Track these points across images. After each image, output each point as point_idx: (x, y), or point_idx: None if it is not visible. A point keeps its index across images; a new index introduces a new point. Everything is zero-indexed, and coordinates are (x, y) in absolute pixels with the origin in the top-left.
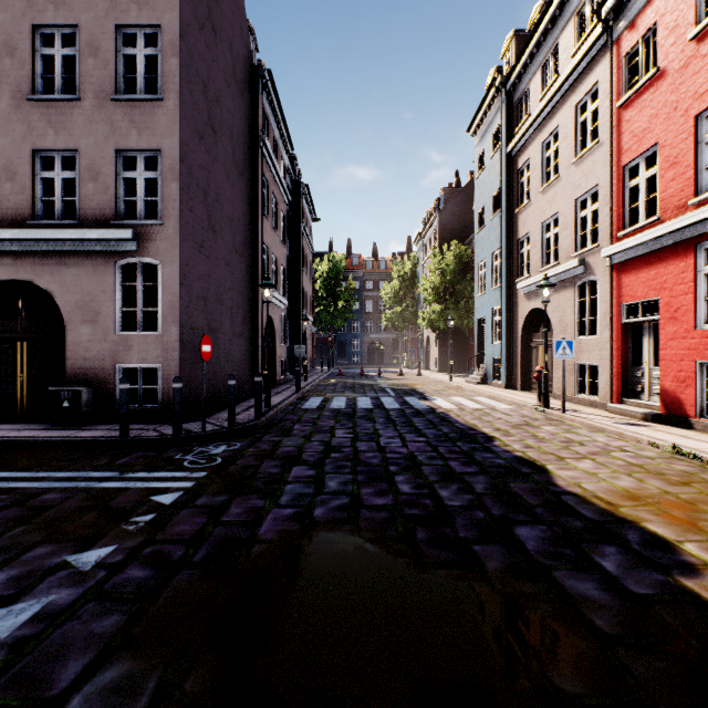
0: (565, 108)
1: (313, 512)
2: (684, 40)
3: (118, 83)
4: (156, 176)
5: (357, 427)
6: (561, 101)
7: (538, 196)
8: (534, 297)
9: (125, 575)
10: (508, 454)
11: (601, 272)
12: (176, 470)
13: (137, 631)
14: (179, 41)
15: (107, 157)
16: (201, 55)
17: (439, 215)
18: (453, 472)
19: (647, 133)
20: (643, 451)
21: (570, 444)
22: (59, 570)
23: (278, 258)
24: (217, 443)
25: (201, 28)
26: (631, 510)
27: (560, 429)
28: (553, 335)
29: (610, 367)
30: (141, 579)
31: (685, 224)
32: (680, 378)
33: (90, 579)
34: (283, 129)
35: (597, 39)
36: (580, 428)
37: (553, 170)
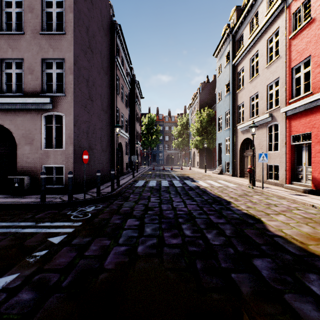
0: (262, 41)
1: (137, 249)
2: None
3: (43, 26)
4: (62, 72)
5: (161, 196)
6: (259, 38)
7: (248, 84)
8: (246, 132)
9: (17, 298)
10: (239, 211)
11: (280, 120)
12: (66, 221)
13: None
14: (73, 5)
15: (38, 62)
16: (85, 14)
17: (199, 95)
18: (212, 223)
19: (305, 50)
20: (308, 210)
21: (270, 205)
22: None
23: (124, 114)
24: (90, 205)
25: (85, 0)
26: (315, 247)
27: (263, 197)
28: (255, 151)
29: (285, 166)
30: (26, 301)
31: None
32: None
33: None
34: (126, 54)
35: (279, 6)
36: (272, 197)
37: (255, 72)
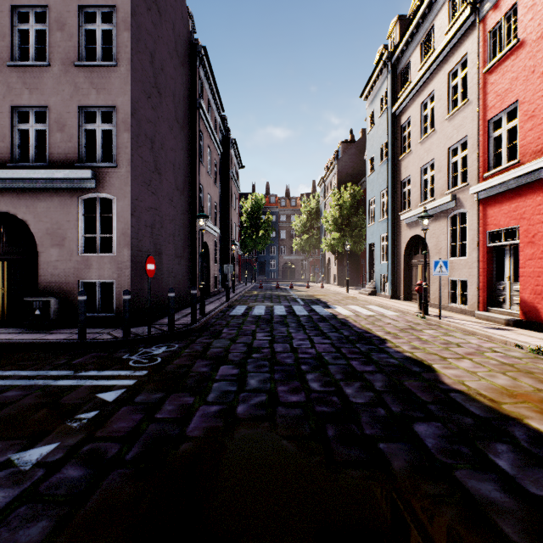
0: (440, 76)
1: (236, 409)
2: (540, 15)
3: (81, 52)
4: (111, 127)
5: (274, 331)
6: (436, 70)
7: (417, 146)
8: (414, 226)
9: (61, 475)
10: (399, 354)
11: (469, 206)
12: (122, 369)
13: (61, 540)
14: (130, 18)
15: (72, 112)
16: (149, 31)
17: (338, 163)
18: (354, 371)
19: (509, 92)
20: (511, 352)
21: (449, 345)
22: (1, 469)
23: (211, 196)
24: (159, 344)
25: (149, 9)
26: (512, 407)
27: (439, 333)
28: (430, 256)
29: (477, 282)
30: (74, 479)
31: (542, 165)
32: (537, 291)
33: (27, 479)
34: (216, 95)
35: (467, 18)
36: (455, 332)
37: (430, 125)
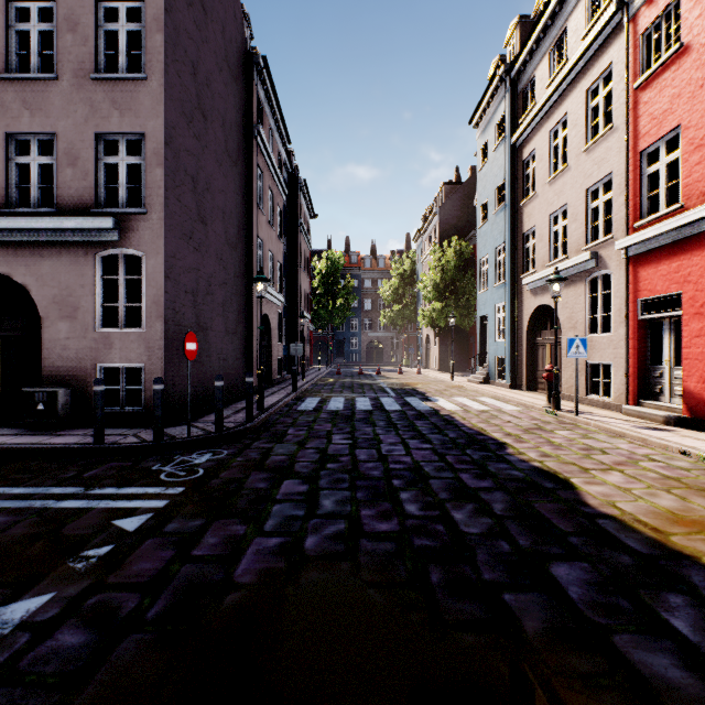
0: (575, 94)
1: (303, 543)
2: None
3: (99, 61)
4: (140, 161)
5: (356, 432)
6: (570, 86)
7: (545, 187)
8: (541, 292)
9: (53, 643)
10: (524, 464)
11: (615, 266)
12: (150, 485)
13: None
14: (164, 15)
15: (87, 141)
16: (190, 34)
17: (439, 211)
18: (465, 488)
19: (668, 114)
20: (674, 461)
21: (591, 451)
22: None
23: (274, 253)
24: (201, 450)
25: (190, 5)
26: (684, 540)
27: (576, 434)
28: (562, 333)
29: (625, 367)
30: (71, 648)
31: None
32: None
33: (4, 648)
34: (280, 121)
35: (612, 17)
36: (597, 433)
37: (561, 160)
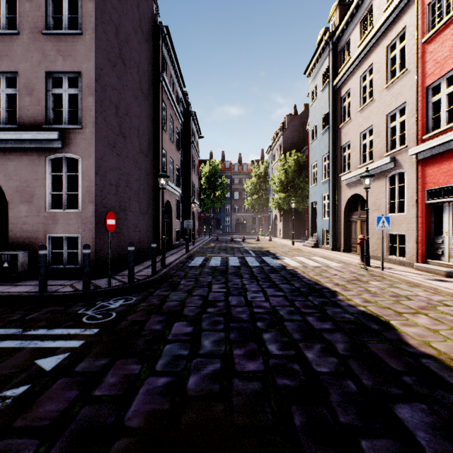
0: (379, 49)
1: (186, 383)
2: None
3: (48, 22)
4: (77, 92)
5: (229, 282)
6: (375, 44)
7: (356, 114)
8: (354, 186)
9: None
10: (353, 308)
11: (408, 166)
12: (73, 327)
13: None
14: None
15: (40, 77)
16: (113, 5)
17: (283, 133)
18: (312, 329)
19: (448, 59)
20: None
21: (399, 298)
22: None
23: (174, 160)
24: (117, 297)
25: None
26: None
27: (385, 284)
28: (369, 213)
29: (416, 236)
30: None
31: None
32: None
33: None
34: (178, 72)
35: None
36: (399, 283)
37: (368, 95)
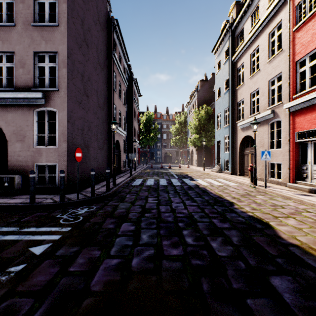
0: (263, 36)
1: (131, 262)
2: None
3: (35, 17)
4: (55, 65)
5: (160, 196)
6: (260, 32)
7: (248, 80)
8: (246, 130)
9: None
10: (244, 214)
11: (283, 116)
12: (53, 226)
13: None
14: None
15: (29, 55)
16: (80, 5)
17: (197, 93)
18: (216, 228)
19: (310, 42)
20: None
21: (276, 207)
22: None
23: (121, 112)
24: (83, 206)
25: None
26: None
27: (267, 197)
28: (256, 148)
29: (288, 165)
30: None
31: None
32: None
33: None
34: (124, 50)
35: None
36: (277, 197)
37: (256, 67)
